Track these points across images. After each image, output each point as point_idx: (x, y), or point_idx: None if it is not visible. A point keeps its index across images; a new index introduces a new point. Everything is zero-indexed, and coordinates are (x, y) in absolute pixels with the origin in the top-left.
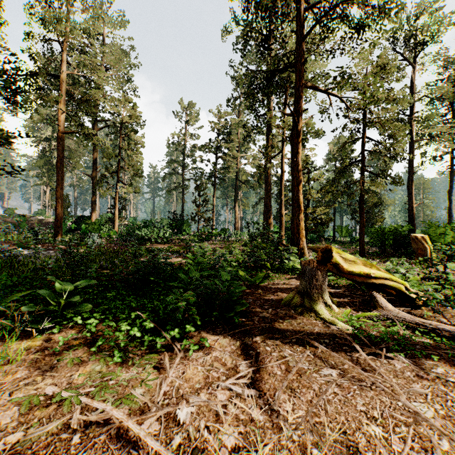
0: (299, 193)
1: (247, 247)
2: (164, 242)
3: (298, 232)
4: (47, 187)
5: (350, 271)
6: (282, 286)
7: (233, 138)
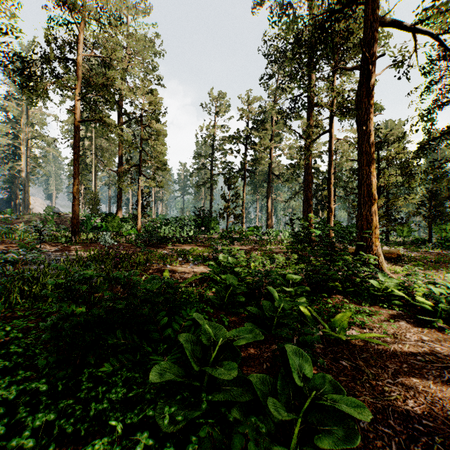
0: (371, 175)
1: (287, 249)
2: (188, 242)
3: (370, 232)
4: (82, 186)
5: None
6: (397, 346)
7: (265, 127)
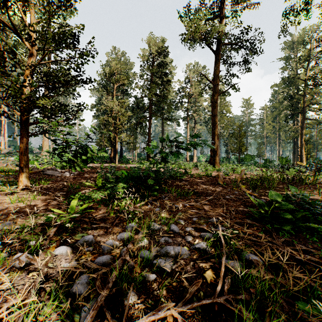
0: (302, 149)
1: None
2: None
3: (302, 160)
4: None
5: (299, 164)
6: None
7: None
